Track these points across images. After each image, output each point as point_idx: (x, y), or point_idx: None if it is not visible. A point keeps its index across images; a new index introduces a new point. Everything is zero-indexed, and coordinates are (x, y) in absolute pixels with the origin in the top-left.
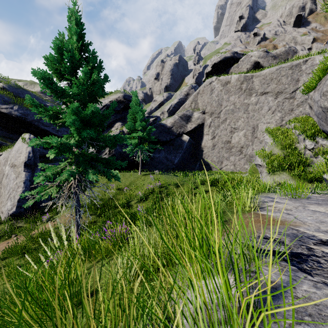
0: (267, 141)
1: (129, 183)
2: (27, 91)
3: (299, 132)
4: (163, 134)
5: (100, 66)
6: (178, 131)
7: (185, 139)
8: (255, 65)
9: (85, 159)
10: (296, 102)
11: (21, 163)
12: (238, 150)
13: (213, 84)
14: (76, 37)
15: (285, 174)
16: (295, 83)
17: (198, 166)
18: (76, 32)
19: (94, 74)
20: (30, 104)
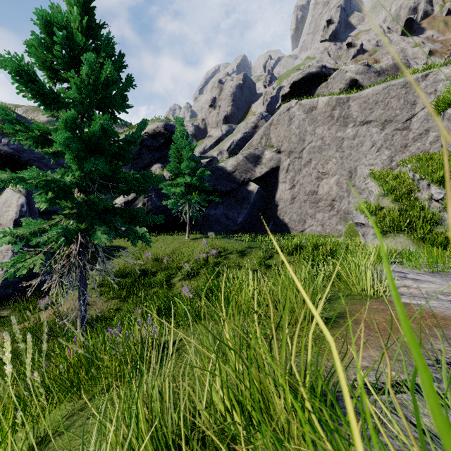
0: (372, 189)
1: (171, 251)
2: (24, 118)
3: (419, 176)
4: (221, 181)
5: (120, 62)
6: (243, 178)
7: (252, 188)
8: (351, 85)
9: (94, 209)
10: (412, 134)
11: (9, 221)
12: (328, 204)
13: (292, 110)
14: (79, 10)
15: (403, 237)
16: (411, 107)
17: (270, 228)
18: (79, 1)
19: (105, 66)
20: (1, 118)
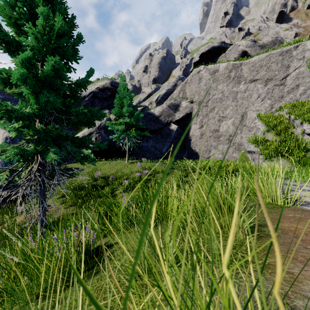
0: (260, 127)
1: (115, 171)
2: None
3: (294, 117)
4: (151, 122)
5: (72, 22)
6: (166, 120)
7: (173, 128)
8: (243, 55)
9: (50, 136)
10: (286, 88)
11: None
12: (226, 138)
13: (201, 73)
14: None
15: (284, 160)
16: (286, 69)
17: (186, 155)
18: None
19: (57, 19)
20: None
